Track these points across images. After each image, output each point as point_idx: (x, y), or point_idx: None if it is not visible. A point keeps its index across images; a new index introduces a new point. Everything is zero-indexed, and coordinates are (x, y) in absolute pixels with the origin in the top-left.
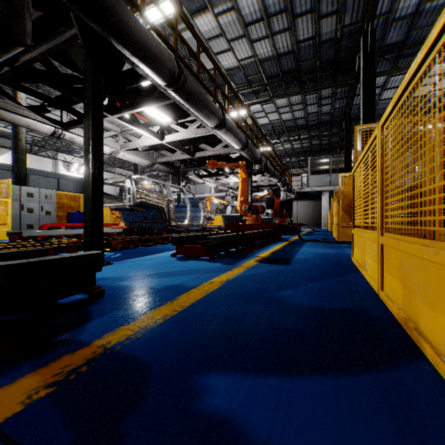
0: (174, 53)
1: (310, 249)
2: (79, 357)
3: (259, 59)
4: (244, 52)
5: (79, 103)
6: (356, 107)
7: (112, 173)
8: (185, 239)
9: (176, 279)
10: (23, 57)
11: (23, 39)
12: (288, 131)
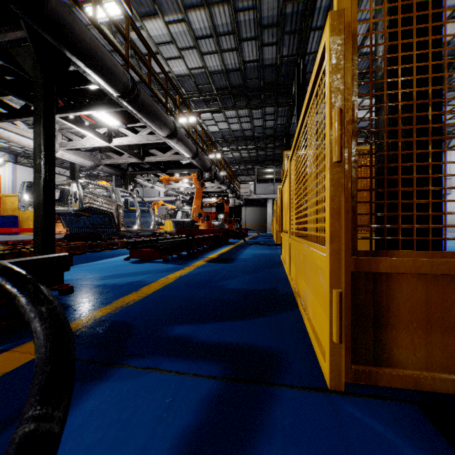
0: (126, 62)
1: (252, 251)
2: (76, 325)
3: (209, 71)
4: (194, 62)
5: (10, 96)
6: (294, 125)
7: None
8: (139, 244)
9: (136, 277)
10: None
11: None
12: (237, 141)
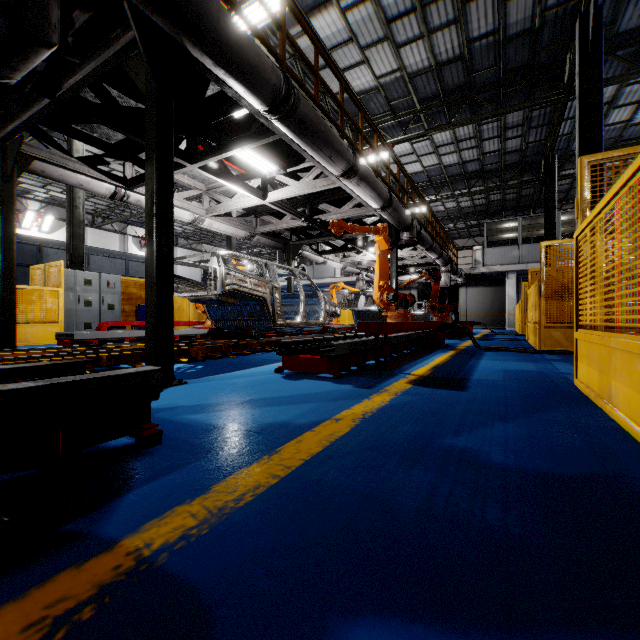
0: (281, 64)
1: (495, 364)
2: (87, 579)
3: (407, 73)
4: (385, 64)
5: None
6: (563, 139)
7: (198, 251)
8: (297, 346)
9: (281, 412)
10: (66, 82)
11: (45, 34)
12: (453, 182)
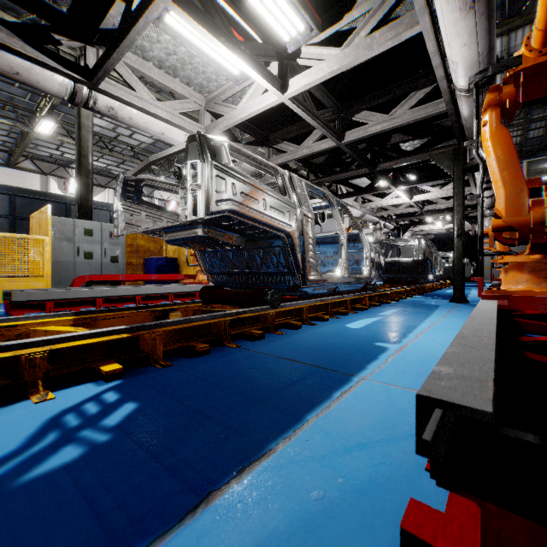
0: None
1: None
2: None
3: None
4: None
5: (109, 12)
6: None
7: None
8: None
9: None
10: None
11: None
12: None
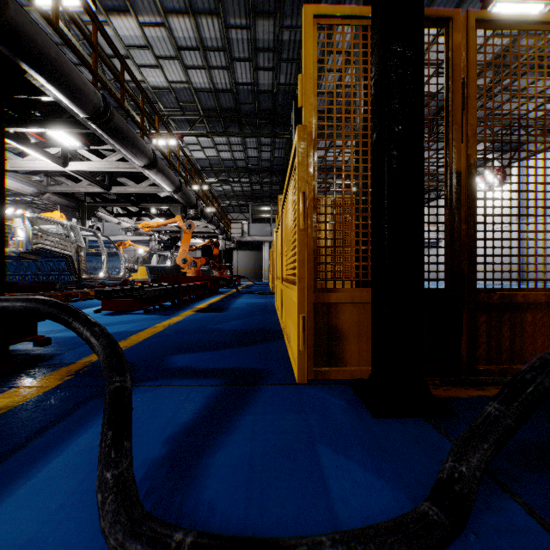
0: (94, 75)
1: (245, 300)
2: (75, 367)
3: (194, 87)
4: (176, 75)
5: None
6: None
7: None
8: (112, 293)
9: (118, 328)
10: None
11: None
12: (228, 171)
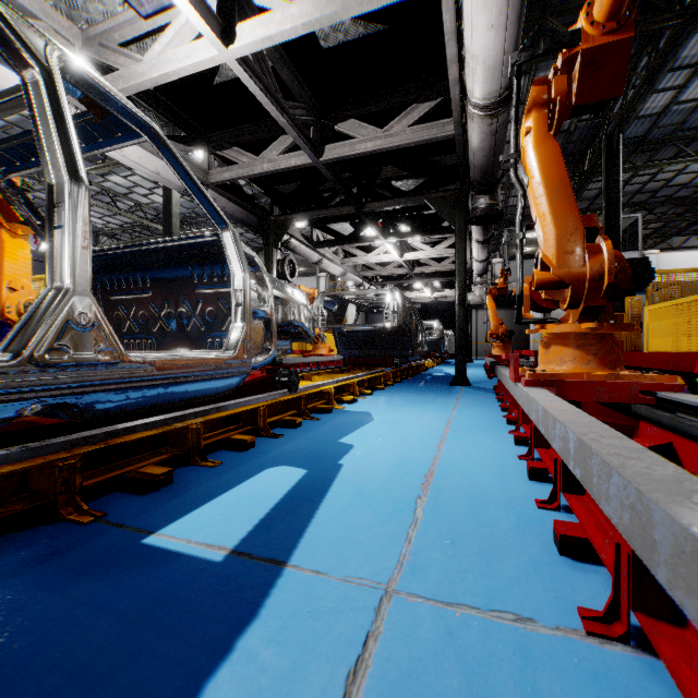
0: None
1: None
2: None
3: None
4: None
5: None
6: None
7: None
8: None
9: None
10: None
11: None
12: None
